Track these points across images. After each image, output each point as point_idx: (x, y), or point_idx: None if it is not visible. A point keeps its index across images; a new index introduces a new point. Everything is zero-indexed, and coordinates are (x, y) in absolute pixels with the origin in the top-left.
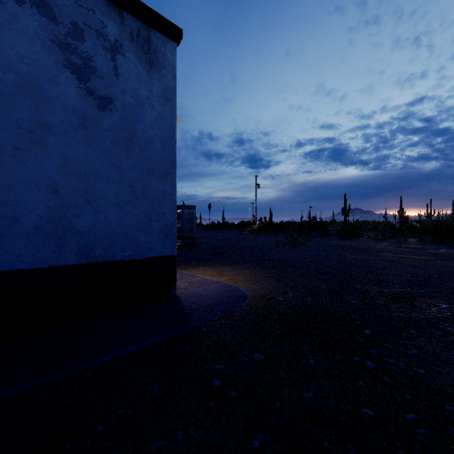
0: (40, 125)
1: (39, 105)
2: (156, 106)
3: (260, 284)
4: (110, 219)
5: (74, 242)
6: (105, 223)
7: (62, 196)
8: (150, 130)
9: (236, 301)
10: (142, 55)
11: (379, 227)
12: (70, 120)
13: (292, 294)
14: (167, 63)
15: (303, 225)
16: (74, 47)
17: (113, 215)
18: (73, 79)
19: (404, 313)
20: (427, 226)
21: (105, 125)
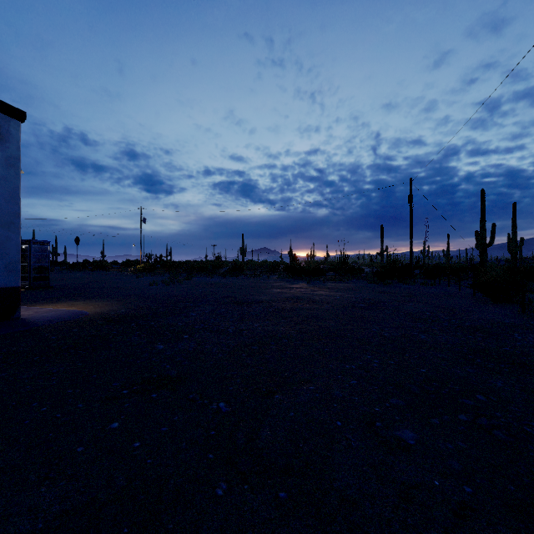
0: None
1: None
2: None
3: (105, 308)
4: None
5: None
6: None
7: None
8: None
9: (76, 316)
10: None
11: (264, 267)
12: None
13: (124, 310)
14: (11, 137)
15: (195, 265)
16: None
17: None
18: None
19: (180, 311)
20: (290, 266)
21: None
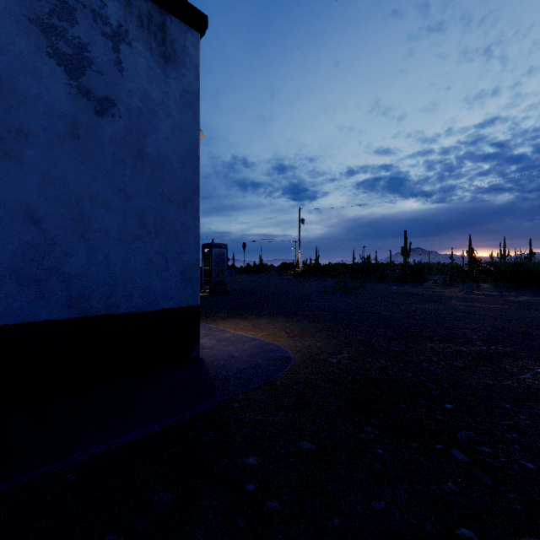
0: (14, 133)
1: (12, 105)
2: (173, 114)
3: (307, 341)
4: (111, 259)
5: (62, 289)
6: (104, 265)
7: (45, 228)
8: (165, 144)
9: (277, 364)
10: (154, 47)
11: (445, 270)
12: (56, 128)
13: (348, 355)
14: (188, 59)
15: (356, 268)
16: (61, 30)
17: (115, 253)
18: (60, 73)
19: (493, 380)
20: (502, 269)
21: (104, 135)
